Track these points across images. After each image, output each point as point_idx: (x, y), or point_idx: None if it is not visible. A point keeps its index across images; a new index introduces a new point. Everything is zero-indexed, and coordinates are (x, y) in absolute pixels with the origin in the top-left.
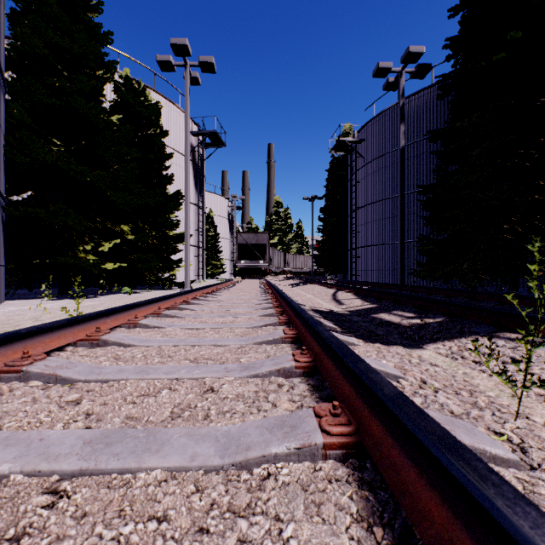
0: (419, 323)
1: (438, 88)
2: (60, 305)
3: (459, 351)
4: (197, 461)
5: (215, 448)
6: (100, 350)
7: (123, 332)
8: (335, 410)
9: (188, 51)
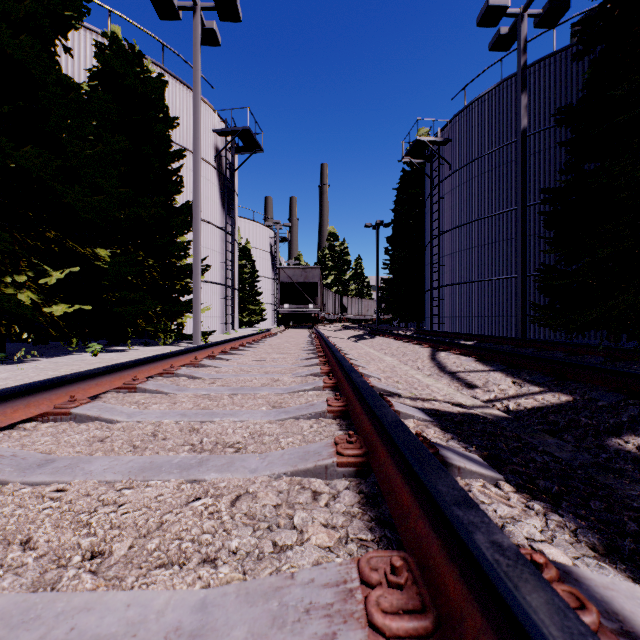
0: None
1: (578, 40)
2: None
3: None
4: None
5: None
6: None
7: None
8: None
9: None
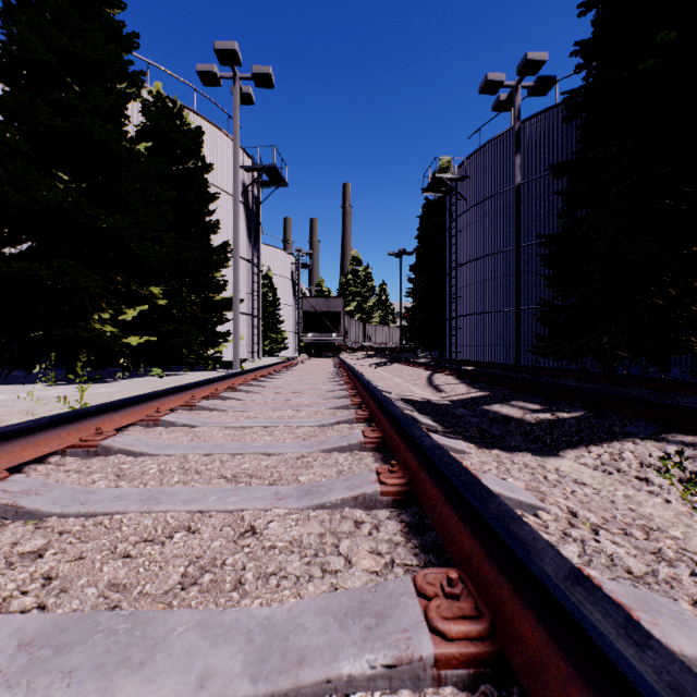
0: (549, 418)
1: (565, 107)
2: (66, 392)
3: (613, 461)
4: (209, 689)
5: (243, 657)
6: (97, 462)
7: (137, 433)
8: (453, 588)
9: (238, 59)
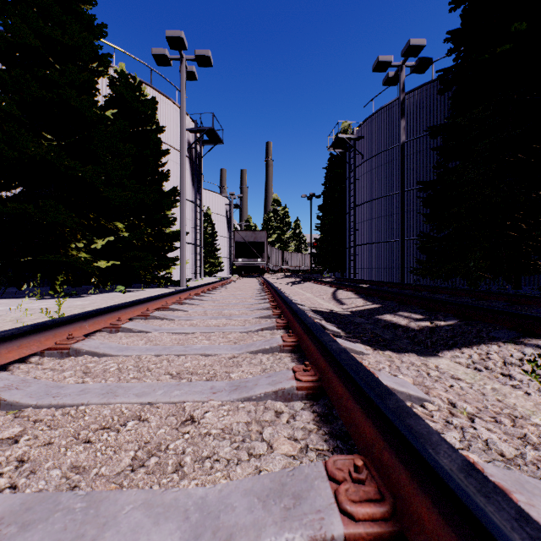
0: (429, 326)
1: (440, 82)
2: (49, 304)
3: (482, 360)
4: None
5: (180, 534)
6: (68, 361)
7: (102, 337)
8: (359, 474)
9: (184, 44)
